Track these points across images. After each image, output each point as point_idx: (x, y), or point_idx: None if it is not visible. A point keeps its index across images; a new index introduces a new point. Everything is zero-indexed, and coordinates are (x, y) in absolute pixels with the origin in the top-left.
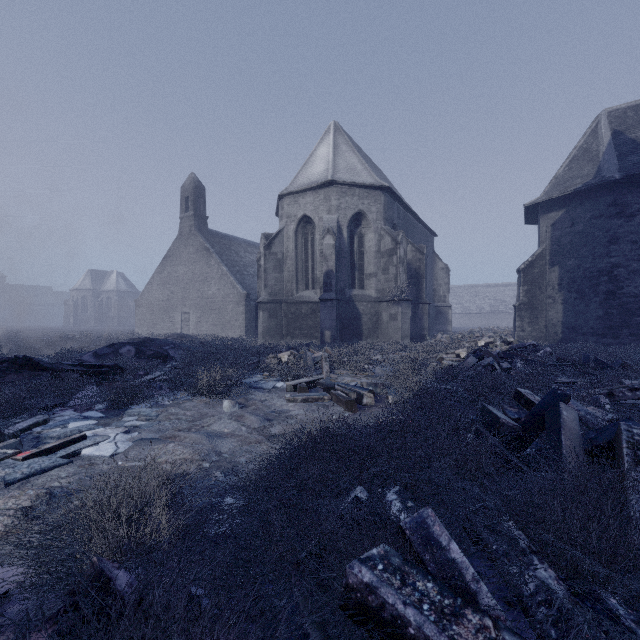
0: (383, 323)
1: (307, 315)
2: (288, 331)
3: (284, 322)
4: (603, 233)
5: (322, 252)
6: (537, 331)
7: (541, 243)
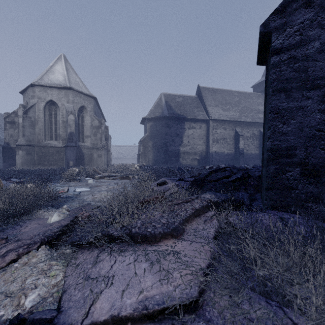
0: (94, 158)
1: (53, 154)
2: (39, 162)
3: (36, 157)
4: (164, 132)
5: (63, 122)
6: (146, 162)
7: (147, 132)
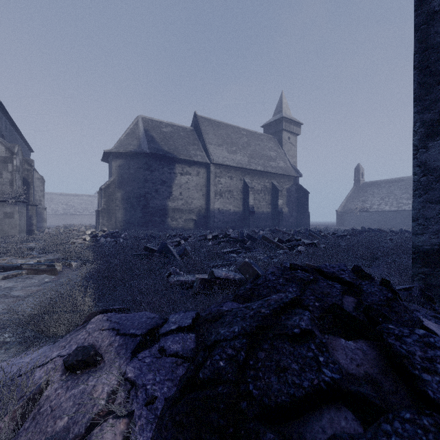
0: None
1: None
2: None
3: None
4: (142, 176)
5: None
6: (111, 225)
7: (113, 175)
